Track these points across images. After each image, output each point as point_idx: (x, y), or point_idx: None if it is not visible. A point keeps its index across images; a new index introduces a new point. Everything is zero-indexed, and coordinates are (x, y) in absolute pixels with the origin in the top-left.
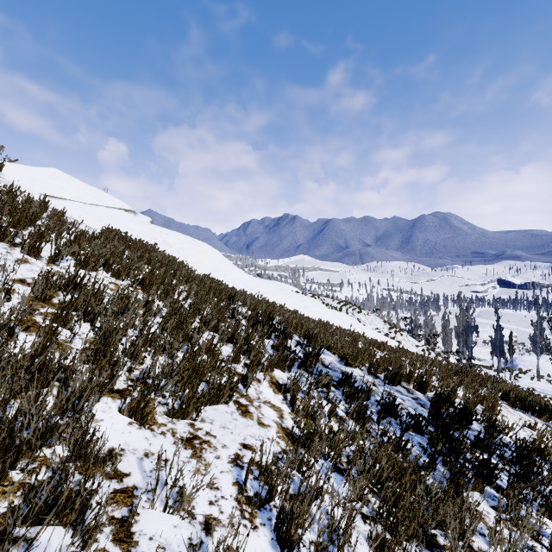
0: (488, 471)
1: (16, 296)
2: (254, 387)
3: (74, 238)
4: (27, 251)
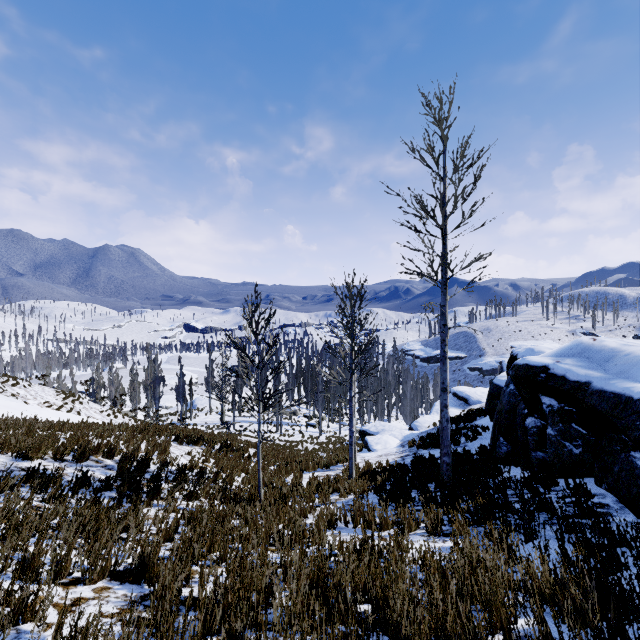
0: (157, 491)
1: None
2: None
3: None
4: None
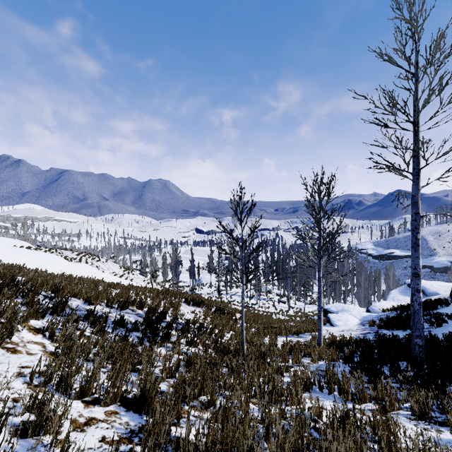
0: (168, 336)
1: None
2: (15, 336)
3: None
4: None
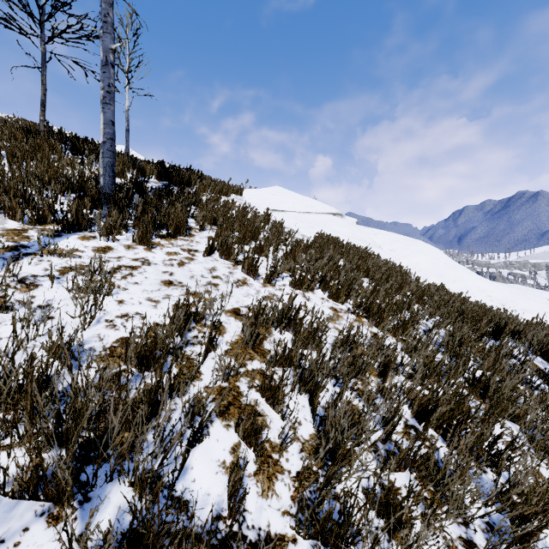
0: None
1: (225, 338)
2: None
3: (290, 250)
4: (246, 270)
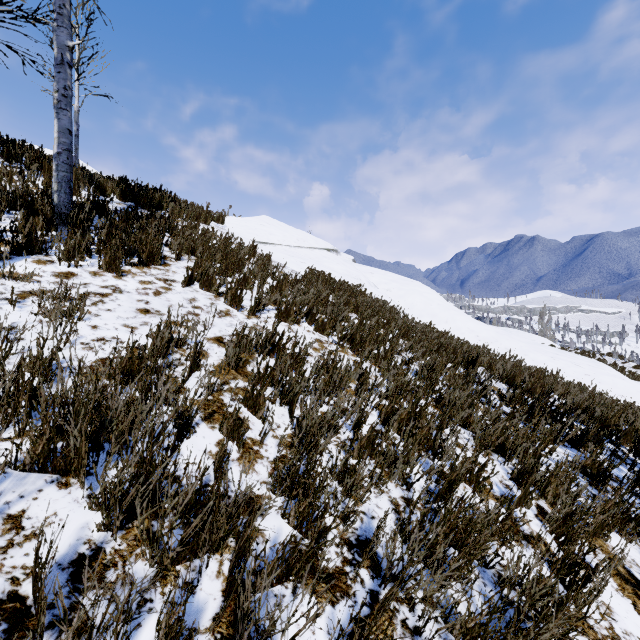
0: None
1: (209, 361)
2: (585, 589)
3: (276, 283)
4: (229, 301)
